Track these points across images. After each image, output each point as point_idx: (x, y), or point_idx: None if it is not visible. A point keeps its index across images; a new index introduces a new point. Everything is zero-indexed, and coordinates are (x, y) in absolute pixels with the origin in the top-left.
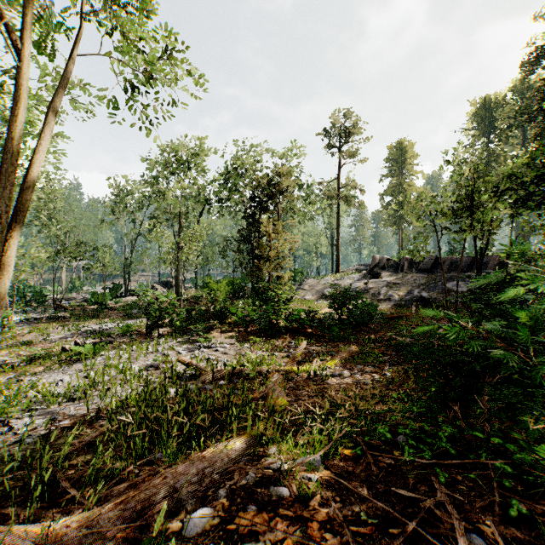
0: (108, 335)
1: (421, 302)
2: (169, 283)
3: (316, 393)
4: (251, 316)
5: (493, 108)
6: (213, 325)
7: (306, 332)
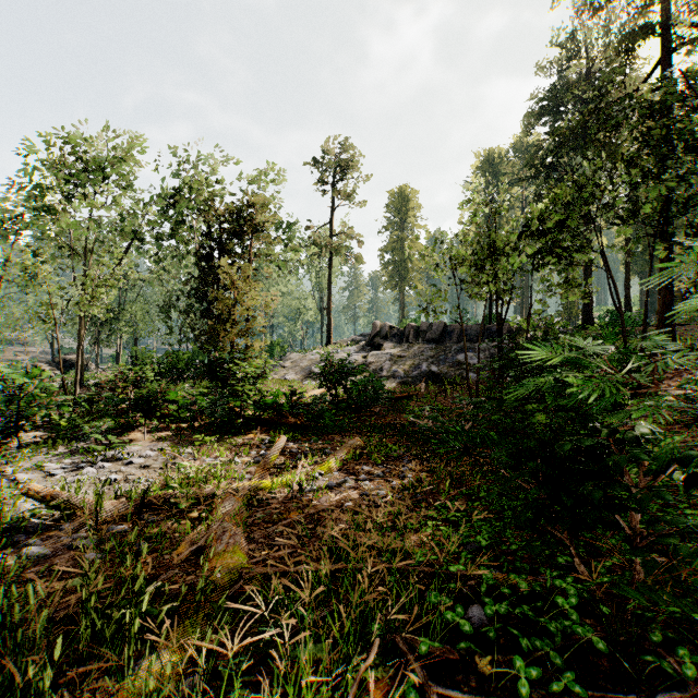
0: None
1: (430, 378)
2: (70, 362)
3: (303, 526)
4: (200, 403)
5: (497, 164)
6: (132, 422)
7: (286, 423)
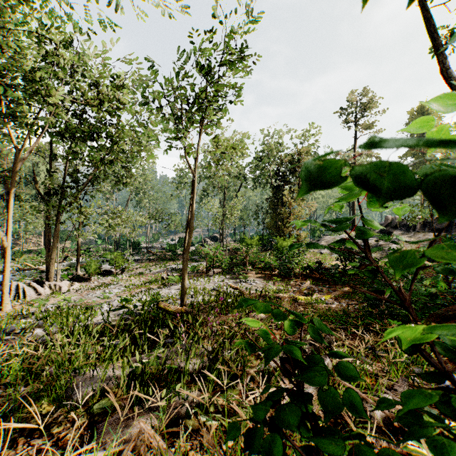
0: None
1: (429, 259)
2: (215, 238)
3: None
4: (274, 263)
5: None
6: (248, 269)
7: (315, 277)
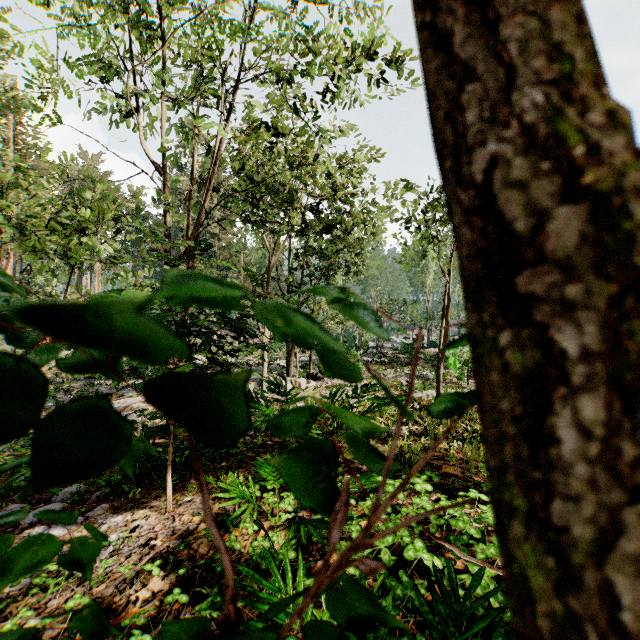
0: (426, 379)
1: None
2: None
3: None
4: None
5: None
6: None
7: None
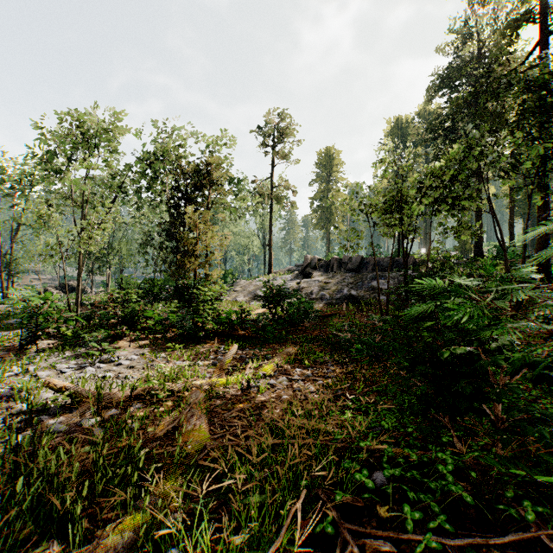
0: None
1: (350, 300)
2: (71, 287)
3: (250, 413)
4: (171, 319)
5: (404, 128)
6: (120, 333)
7: (237, 335)
